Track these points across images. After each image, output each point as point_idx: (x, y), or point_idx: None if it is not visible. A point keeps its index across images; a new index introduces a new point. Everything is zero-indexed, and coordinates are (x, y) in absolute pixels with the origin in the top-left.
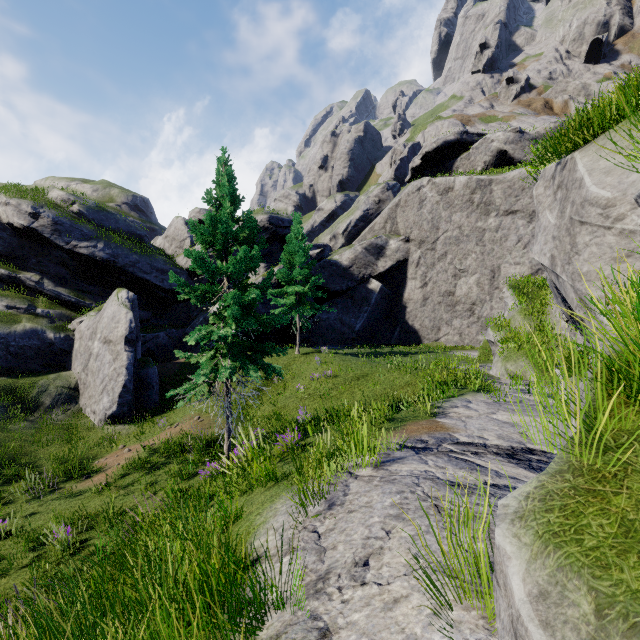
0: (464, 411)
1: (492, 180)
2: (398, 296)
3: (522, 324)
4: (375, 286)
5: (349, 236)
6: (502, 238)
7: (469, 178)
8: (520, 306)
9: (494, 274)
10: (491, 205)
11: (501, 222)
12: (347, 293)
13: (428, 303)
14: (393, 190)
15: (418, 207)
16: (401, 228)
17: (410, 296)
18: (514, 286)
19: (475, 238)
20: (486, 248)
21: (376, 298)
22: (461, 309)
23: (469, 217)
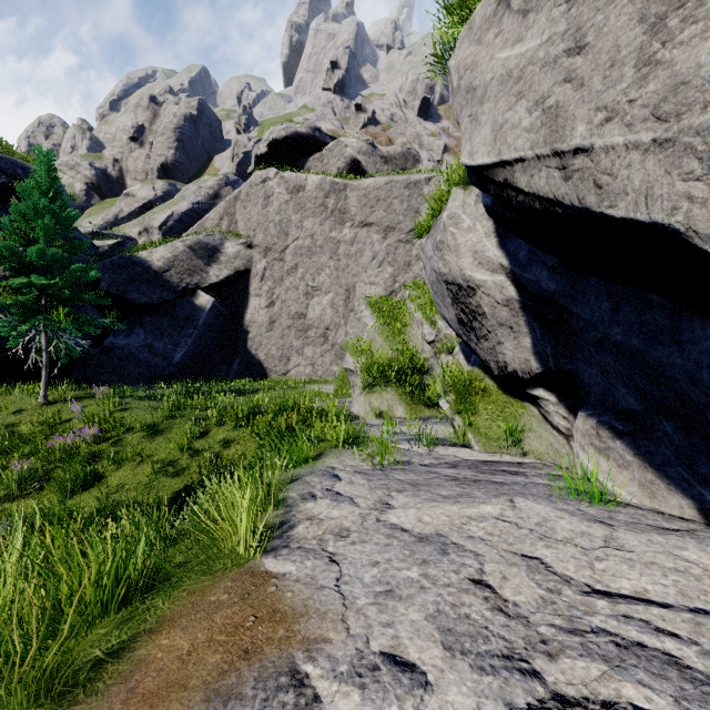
0: (329, 510)
1: (347, 185)
2: (238, 317)
3: (384, 348)
4: (205, 301)
5: (170, 233)
6: (358, 253)
7: (323, 178)
8: (381, 327)
9: (349, 294)
10: (346, 213)
11: (357, 234)
12: (161, 308)
13: (276, 327)
14: (234, 186)
15: (263, 204)
16: (242, 229)
17: (253, 318)
18: (373, 304)
19: (329, 250)
20: (341, 263)
21: (206, 318)
22: (314, 335)
23: (323, 225)
